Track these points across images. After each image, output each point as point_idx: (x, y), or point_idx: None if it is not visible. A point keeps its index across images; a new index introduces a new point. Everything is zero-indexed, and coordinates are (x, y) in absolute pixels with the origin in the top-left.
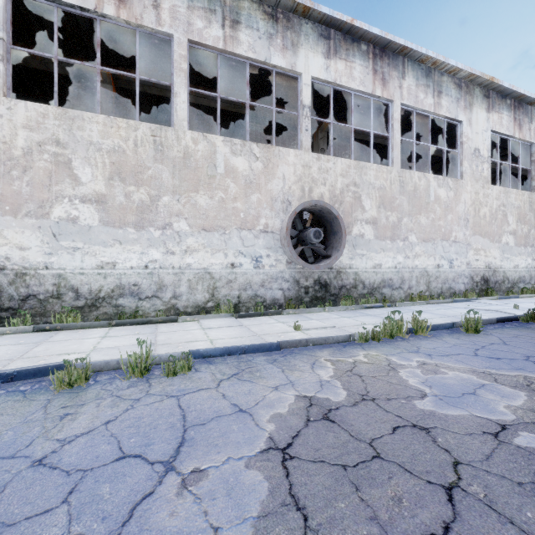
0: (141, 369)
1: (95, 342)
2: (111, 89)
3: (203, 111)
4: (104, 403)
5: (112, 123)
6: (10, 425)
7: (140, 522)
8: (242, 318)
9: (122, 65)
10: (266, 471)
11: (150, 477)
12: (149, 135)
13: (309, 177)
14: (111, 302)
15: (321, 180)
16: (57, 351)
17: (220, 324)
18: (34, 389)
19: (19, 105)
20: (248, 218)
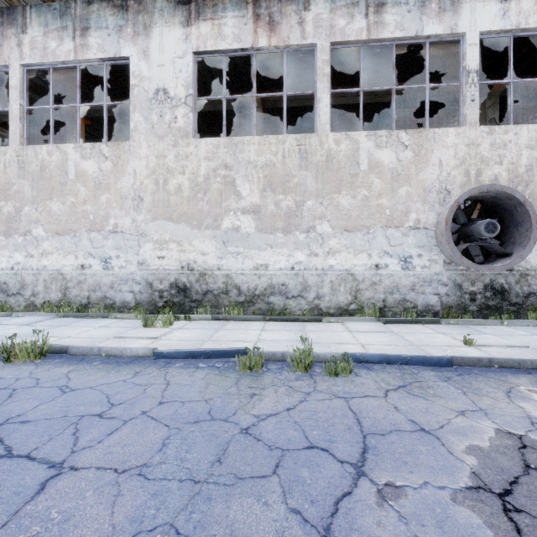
0: (305, 364)
1: (257, 333)
2: (260, 112)
3: (338, 111)
4: (280, 390)
5: (265, 141)
6: (217, 394)
7: (348, 519)
8: (390, 323)
9: (267, 88)
10: (483, 516)
11: (344, 476)
12: (294, 145)
13: (476, 157)
14: (264, 299)
15: (494, 158)
16: (231, 338)
17: (366, 328)
18: (225, 368)
19: (202, 142)
20: (395, 215)
